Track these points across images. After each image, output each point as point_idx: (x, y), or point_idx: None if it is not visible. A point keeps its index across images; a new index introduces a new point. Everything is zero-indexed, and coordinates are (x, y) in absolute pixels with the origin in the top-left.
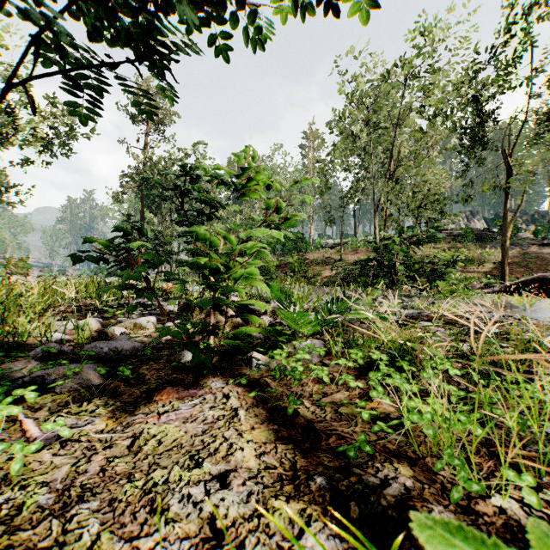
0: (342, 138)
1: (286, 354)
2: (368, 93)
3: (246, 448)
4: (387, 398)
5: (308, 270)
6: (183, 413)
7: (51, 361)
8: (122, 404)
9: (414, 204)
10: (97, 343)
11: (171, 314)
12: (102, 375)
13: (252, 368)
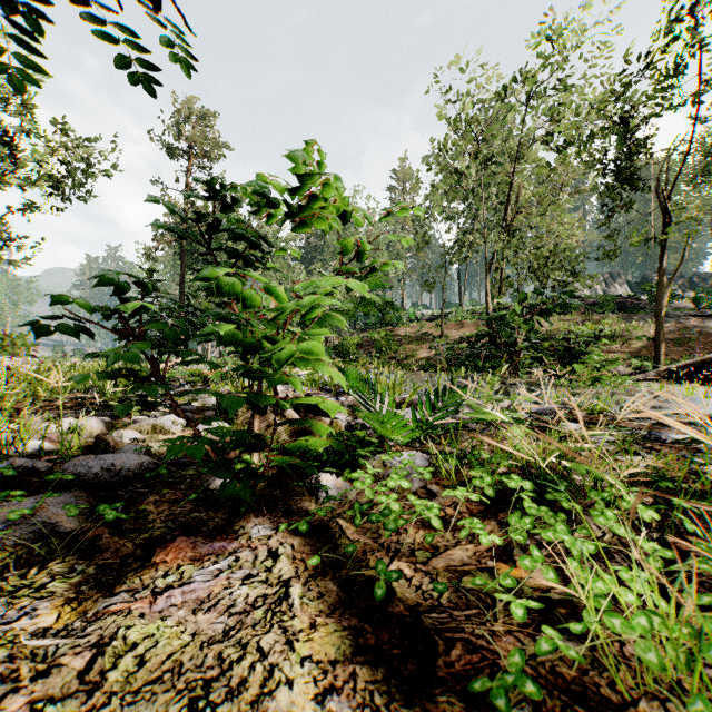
0: (443, 177)
1: (372, 480)
2: (478, 116)
3: (297, 678)
4: (549, 570)
5: (399, 349)
6: (196, 591)
7: (13, 486)
8: (98, 570)
9: (538, 264)
10: (84, 459)
11: (211, 409)
12: (81, 514)
13: (318, 499)
